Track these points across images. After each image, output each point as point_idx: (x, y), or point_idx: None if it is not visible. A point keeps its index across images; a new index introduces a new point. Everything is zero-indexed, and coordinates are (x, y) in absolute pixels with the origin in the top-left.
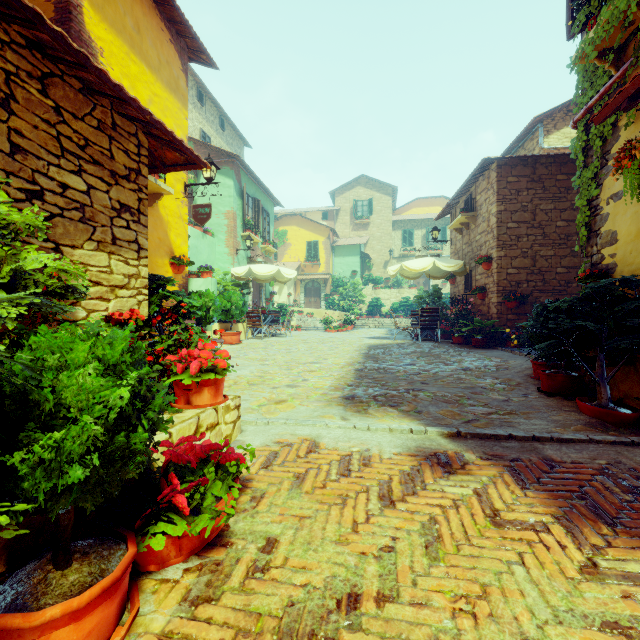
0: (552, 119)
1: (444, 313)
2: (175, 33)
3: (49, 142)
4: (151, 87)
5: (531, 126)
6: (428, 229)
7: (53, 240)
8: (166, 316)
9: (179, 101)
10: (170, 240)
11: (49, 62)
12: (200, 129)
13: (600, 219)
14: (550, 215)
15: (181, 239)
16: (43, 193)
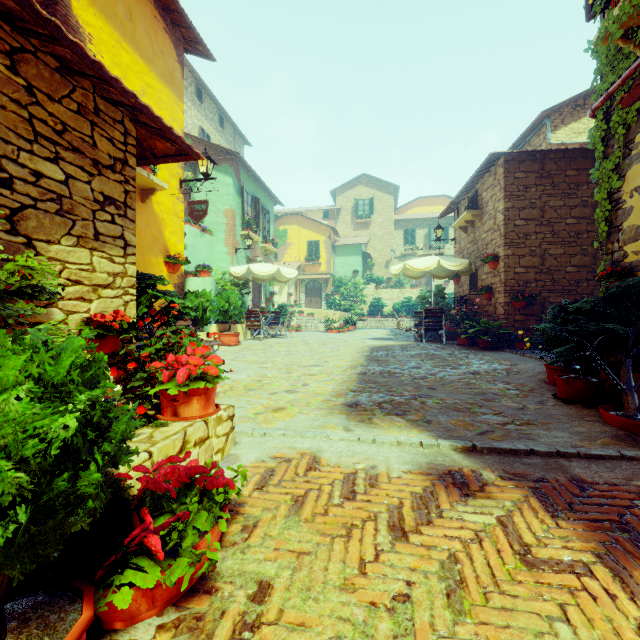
0: (560, 114)
1: (448, 313)
2: (170, 22)
3: (19, 125)
4: (144, 78)
5: (538, 121)
6: (430, 228)
7: (24, 234)
8: (155, 318)
9: (174, 93)
10: (165, 238)
11: (19, 36)
12: (199, 126)
13: (622, 213)
14: (559, 212)
15: (176, 237)
16: (12, 181)
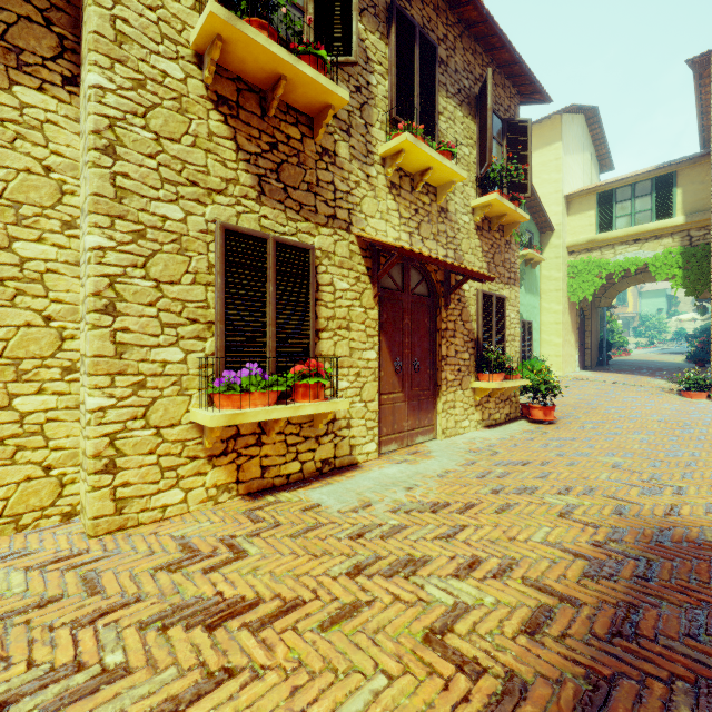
0: None
1: None
2: None
3: None
4: None
5: None
6: None
7: None
8: None
9: None
10: None
11: None
12: None
13: None
14: None
15: None
16: None
